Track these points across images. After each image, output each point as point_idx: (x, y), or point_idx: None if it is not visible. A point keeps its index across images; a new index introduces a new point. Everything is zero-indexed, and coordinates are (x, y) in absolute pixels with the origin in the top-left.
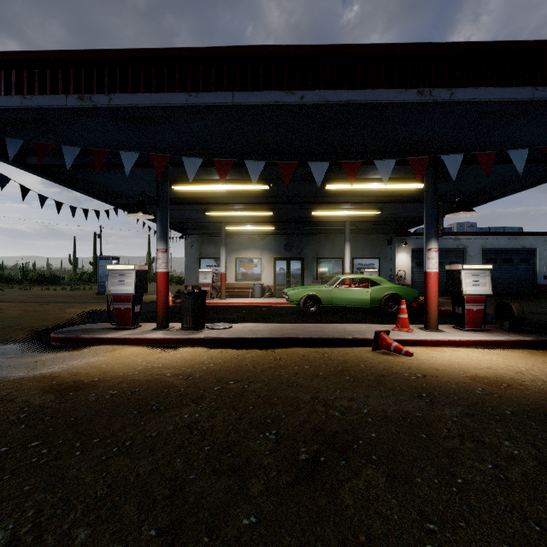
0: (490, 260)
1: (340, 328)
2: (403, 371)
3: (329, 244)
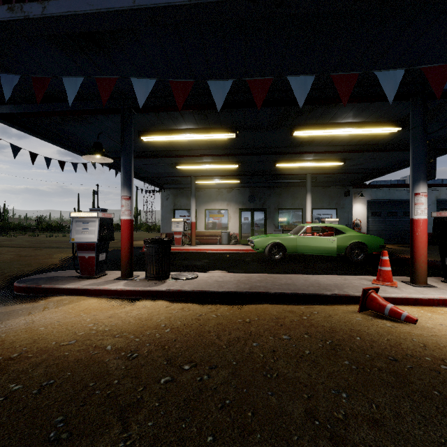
0: (444, 210)
1: (313, 280)
2: (421, 351)
3: (289, 196)
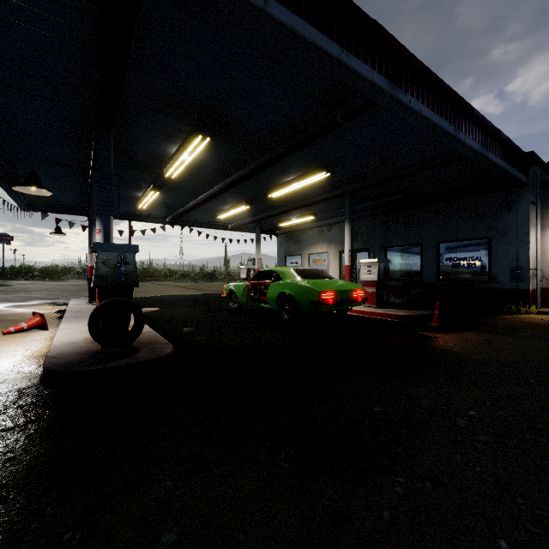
0: None
1: None
2: None
3: (401, 226)
